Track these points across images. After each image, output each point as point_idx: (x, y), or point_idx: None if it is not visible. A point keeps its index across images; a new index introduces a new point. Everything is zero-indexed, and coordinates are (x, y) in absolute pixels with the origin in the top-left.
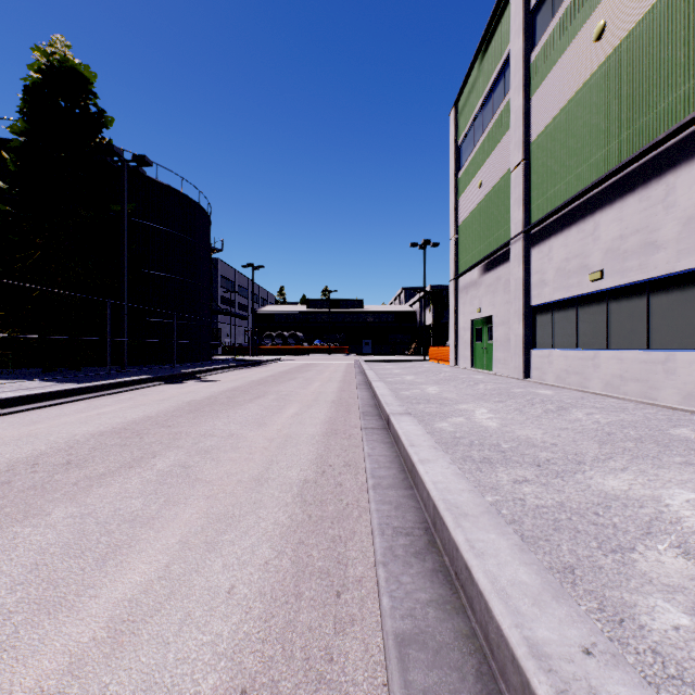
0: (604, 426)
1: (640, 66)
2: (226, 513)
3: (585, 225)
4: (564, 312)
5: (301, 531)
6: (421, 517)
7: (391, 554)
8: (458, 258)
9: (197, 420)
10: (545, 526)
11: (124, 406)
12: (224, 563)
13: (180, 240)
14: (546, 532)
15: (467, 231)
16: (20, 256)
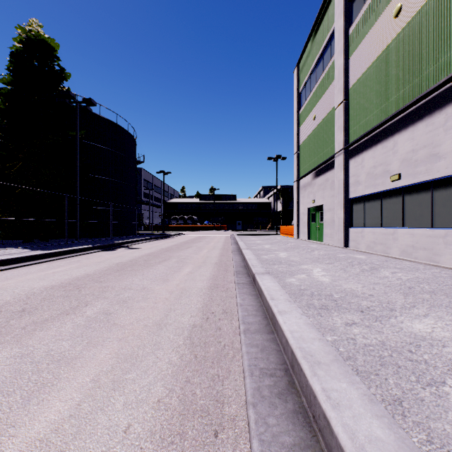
0: (405, 281)
1: (426, 33)
2: (132, 353)
3: (387, 143)
4: (372, 202)
5: (188, 370)
6: (281, 359)
7: (259, 395)
8: (299, 167)
9: (121, 277)
10: (373, 362)
11: (72, 267)
12: (125, 401)
13: (116, 155)
14: (375, 367)
15: (305, 149)
16: (7, 165)
